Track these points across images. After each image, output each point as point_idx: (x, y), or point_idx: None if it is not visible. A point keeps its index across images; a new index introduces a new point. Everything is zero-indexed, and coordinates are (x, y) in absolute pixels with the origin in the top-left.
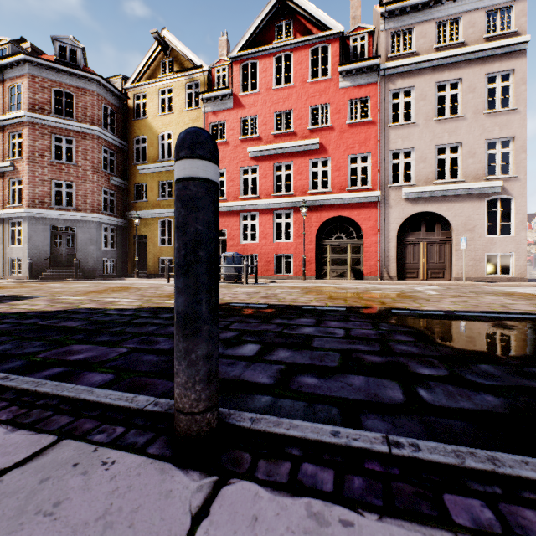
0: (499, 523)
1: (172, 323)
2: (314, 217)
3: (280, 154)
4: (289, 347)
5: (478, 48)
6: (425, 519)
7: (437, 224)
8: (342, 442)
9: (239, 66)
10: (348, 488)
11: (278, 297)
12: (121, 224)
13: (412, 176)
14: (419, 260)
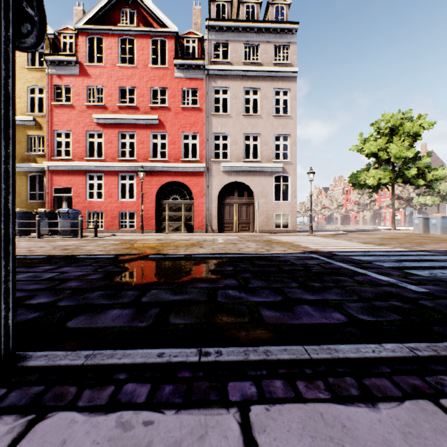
0: None
1: None
2: (154, 180)
3: (125, 124)
4: None
5: (269, 70)
6: None
7: (245, 191)
8: None
9: (85, 38)
10: None
11: (79, 249)
12: None
13: (228, 154)
14: (233, 218)
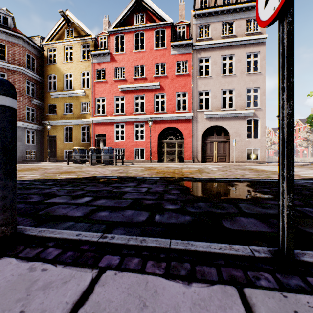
0: (118, 264)
1: (50, 187)
2: (157, 127)
3: (138, 90)
4: (108, 198)
5: (242, 39)
6: (85, 265)
7: (222, 132)
8: (78, 238)
9: (113, 37)
10: (61, 257)
11: (127, 172)
12: (39, 128)
13: (209, 105)
14: (213, 152)
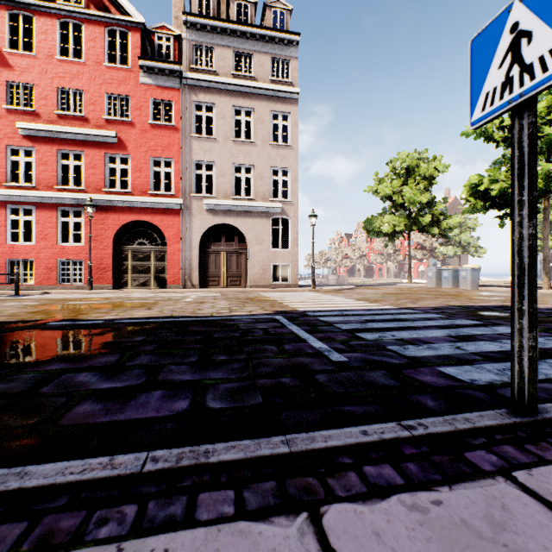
0: None
1: None
2: (111, 219)
3: (67, 140)
4: None
5: (265, 87)
6: None
7: (236, 236)
8: None
9: (4, 12)
10: None
11: None
12: None
13: (214, 188)
14: (220, 269)
